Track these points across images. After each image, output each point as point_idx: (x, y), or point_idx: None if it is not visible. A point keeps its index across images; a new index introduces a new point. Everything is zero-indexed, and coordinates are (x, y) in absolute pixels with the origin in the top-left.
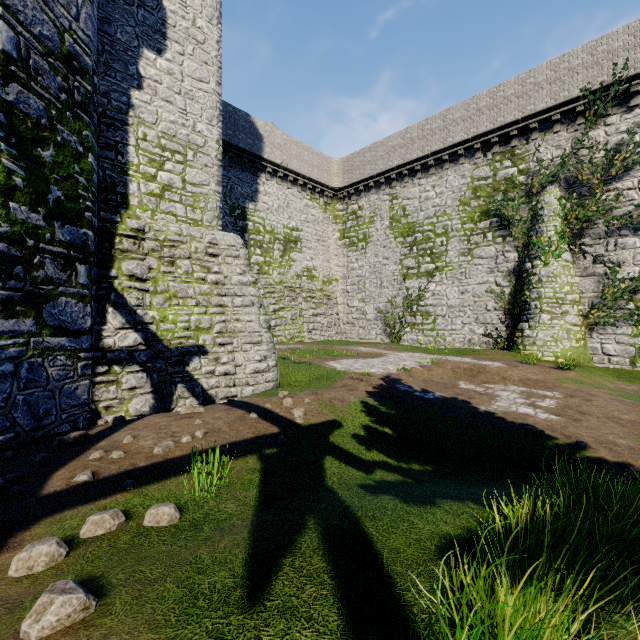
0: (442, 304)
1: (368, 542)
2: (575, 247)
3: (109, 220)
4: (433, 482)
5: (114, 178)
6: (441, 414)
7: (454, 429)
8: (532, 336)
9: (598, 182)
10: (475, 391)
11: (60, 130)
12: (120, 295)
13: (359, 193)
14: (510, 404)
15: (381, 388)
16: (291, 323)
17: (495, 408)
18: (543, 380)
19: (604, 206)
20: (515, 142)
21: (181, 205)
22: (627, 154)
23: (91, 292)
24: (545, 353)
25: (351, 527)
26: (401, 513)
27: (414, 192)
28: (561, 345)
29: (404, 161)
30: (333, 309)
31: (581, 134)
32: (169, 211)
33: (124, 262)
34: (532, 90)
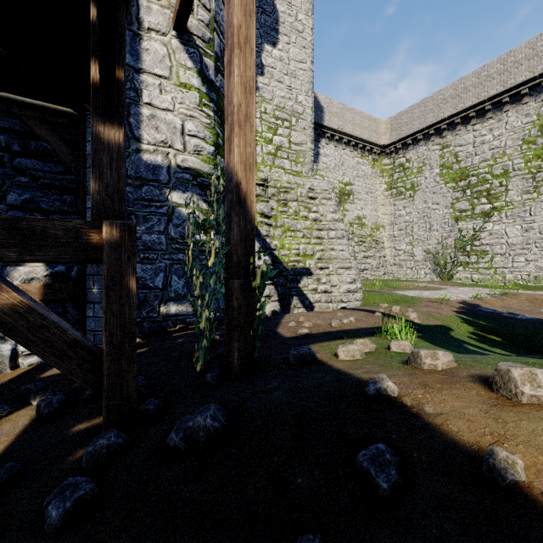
0: (501, 243)
1: None
2: None
3: None
4: None
5: None
6: None
7: None
8: None
9: None
10: None
11: None
12: (256, 228)
13: (406, 147)
14: None
15: (465, 309)
16: None
17: None
18: None
19: None
20: None
21: (288, 161)
22: None
23: None
24: None
25: None
26: None
27: (467, 138)
28: None
29: (457, 110)
30: (380, 252)
31: None
32: (280, 166)
33: (257, 204)
34: None
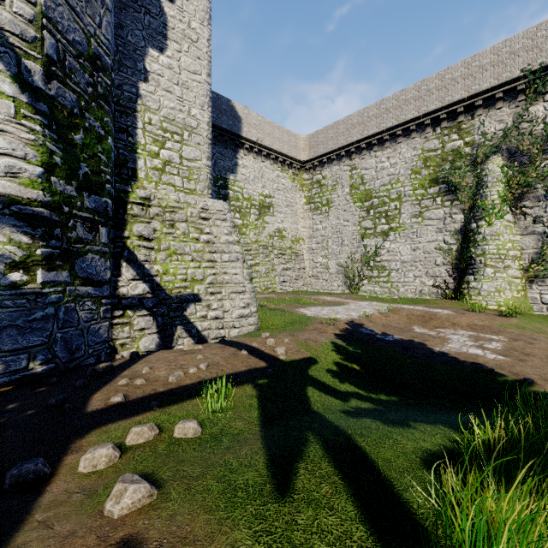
0: (396, 260)
1: (363, 453)
2: (516, 209)
3: (122, 190)
4: (401, 410)
5: (126, 156)
6: (401, 354)
7: (413, 366)
8: (477, 287)
9: (537, 151)
10: (428, 334)
11: (87, 117)
12: (132, 252)
13: (323, 165)
14: (461, 346)
15: (347, 331)
16: (265, 276)
17: (448, 349)
18: (489, 326)
19: (543, 173)
20: (461, 118)
21: (179, 177)
22: None
23: (110, 250)
24: (489, 302)
25: (346, 441)
26: (384, 432)
27: (371, 163)
28: (504, 295)
29: (362, 136)
30: (300, 264)
31: (522, 109)
32: (169, 182)
33: (134, 225)
34: (477, 72)
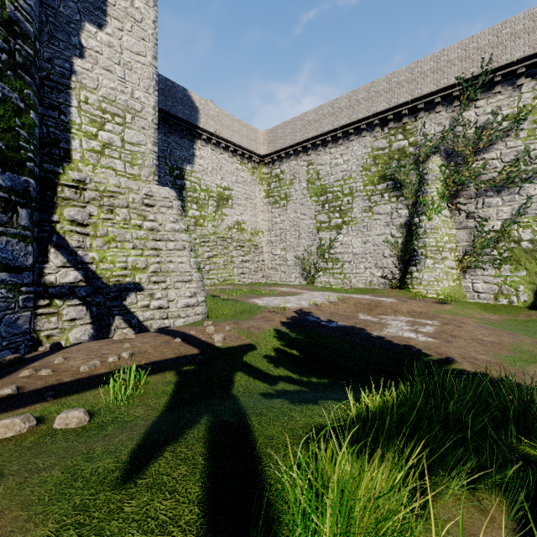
0: (348, 252)
1: (248, 432)
2: (452, 205)
3: (52, 171)
4: (326, 391)
5: (57, 135)
6: (341, 339)
7: (350, 350)
8: (419, 277)
9: (470, 153)
10: (371, 321)
11: (1, 86)
12: (62, 237)
13: (281, 159)
14: (398, 330)
15: (293, 319)
16: (223, 268)
17: (385, 333)
18: (426, 312)
19: (474, 172)
20: (406, 119)
21: (120, 161)
22: (492, 131)
23: (33, 233)
24: (429, 291)
25: (237, 421)
26: (285, 410)
27: (326, 159)
28: (441, 284)
29: (318, 133)
30: (259, 257)
31: (457, 114)
32: (109, 166)
33: (66, 209)
34: (419, 77)
